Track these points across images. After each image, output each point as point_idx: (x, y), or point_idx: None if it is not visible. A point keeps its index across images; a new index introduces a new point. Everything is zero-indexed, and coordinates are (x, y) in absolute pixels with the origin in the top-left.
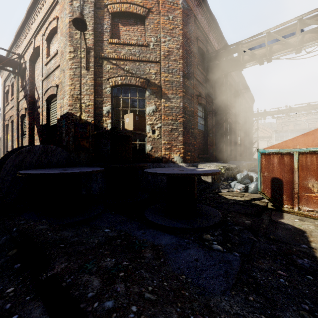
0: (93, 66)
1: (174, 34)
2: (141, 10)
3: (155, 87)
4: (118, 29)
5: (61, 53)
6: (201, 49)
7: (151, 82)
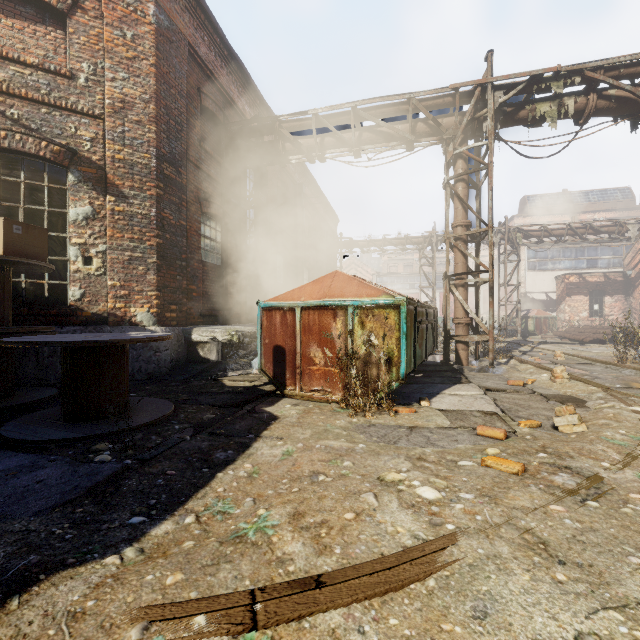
0: None
1: (137, 70)
2: None
3: (91, 168)
4: None
5: None
6: (212, 112)
7: (81, 156)
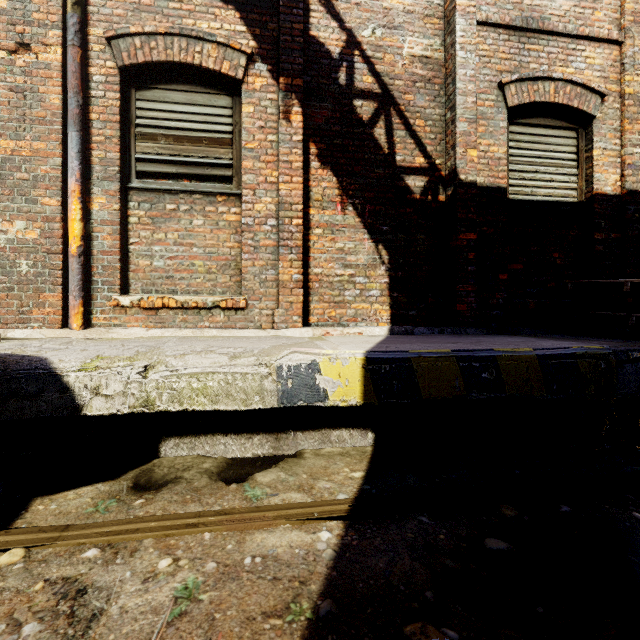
0: None
1: None
2: None
3: None
4: None
5: (638, 20)
6: None
7: None
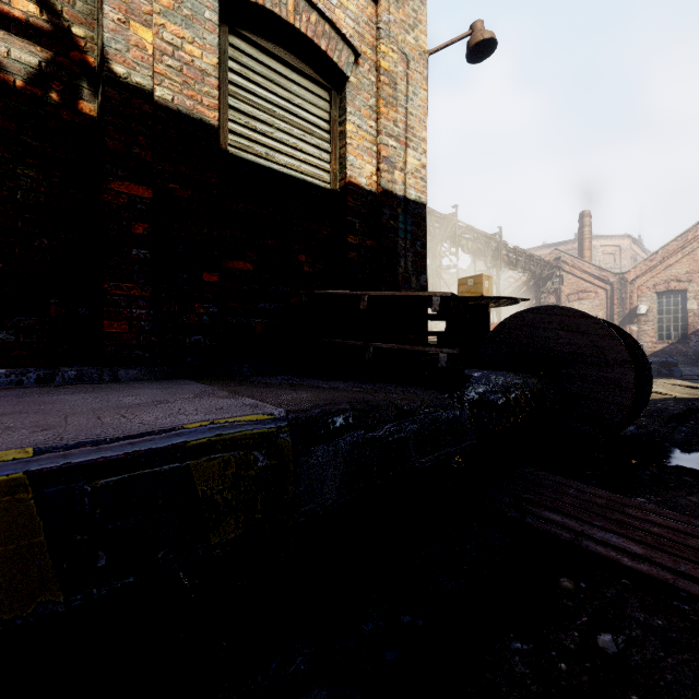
0: None
1: None
2: None
3: None
4: None
5: None
6: None
7: None
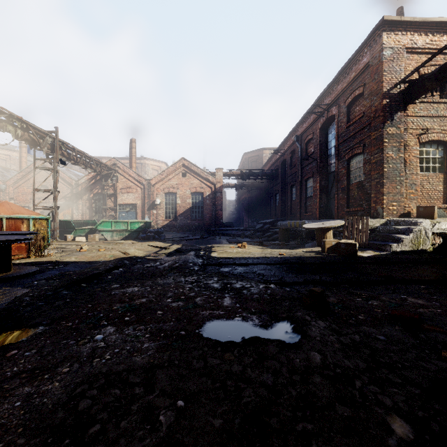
0: None
1: None
2: None
3: None
4: None
5: None
6: None
7: None
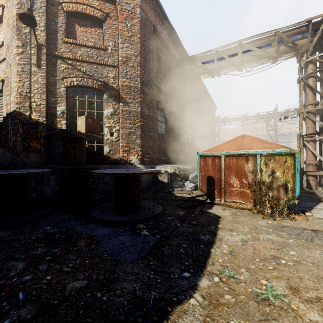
0: (45, 64)
1: (132, 41)
2: (98, 13)
3: (113, 91)
4: (74, 28)
5: (8, 46)
6: (162, 58)
7: (109, 86)
